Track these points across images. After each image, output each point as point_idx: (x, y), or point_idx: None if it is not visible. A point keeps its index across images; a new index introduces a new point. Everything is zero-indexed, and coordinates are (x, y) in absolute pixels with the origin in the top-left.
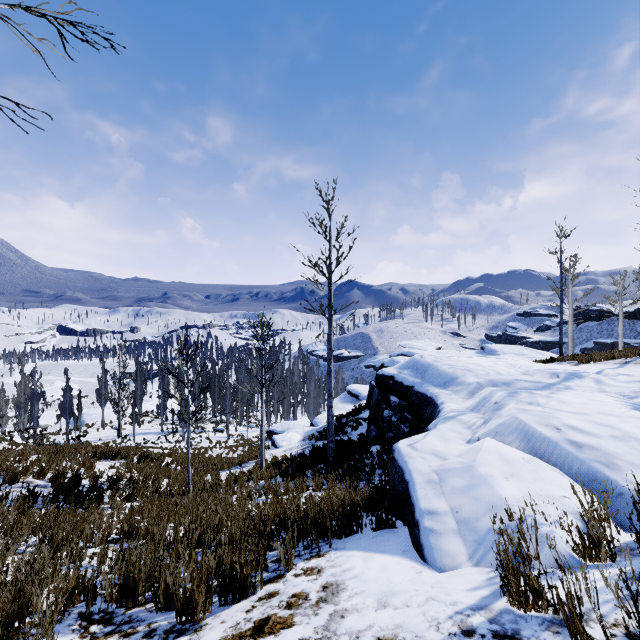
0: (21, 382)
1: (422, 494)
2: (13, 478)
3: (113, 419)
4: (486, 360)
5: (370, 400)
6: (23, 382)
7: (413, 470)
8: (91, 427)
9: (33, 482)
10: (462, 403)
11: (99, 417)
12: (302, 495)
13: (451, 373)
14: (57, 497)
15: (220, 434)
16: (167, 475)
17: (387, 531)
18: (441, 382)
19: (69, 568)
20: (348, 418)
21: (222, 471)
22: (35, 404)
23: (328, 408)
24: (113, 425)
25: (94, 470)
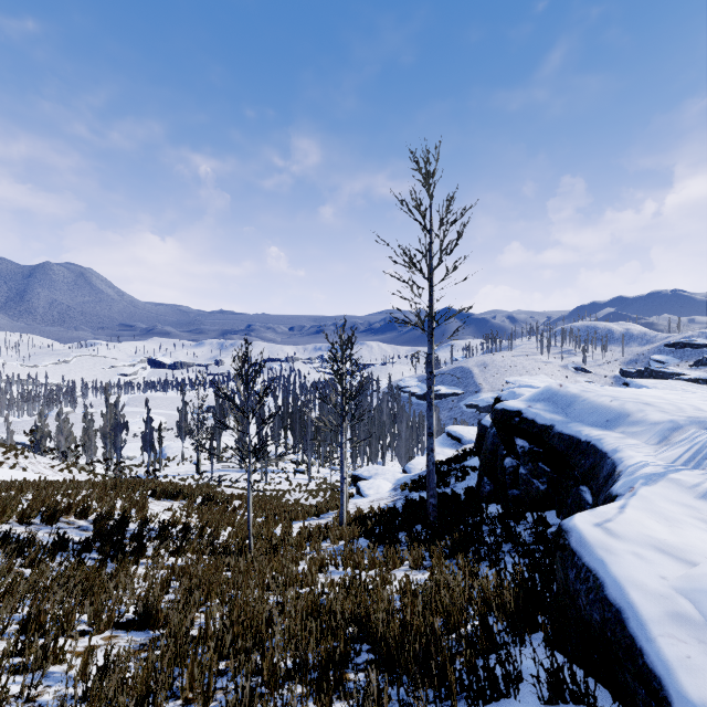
0: (107, 412)
1: (676, 654)
2: (51, 517)
3: (193, 454)
4: (662, 392)
5: (479, 444)
6: (109, 412)
7: (626, 583)
8: (172, 461)
9: (75, 523)
10: (652, 452)
11: (180, 451)
12: (394, 577)
13: (616, 407)
14: (91, 545)
15: (301, 476)
16: (231, 523)
17: None
18: (600, 420)
19: (23, 685)
20: (450, 465)
21: (296, 521)
22: (118, 435)
23: (428, 451)
24: (193, 460)
25: (148, 512)
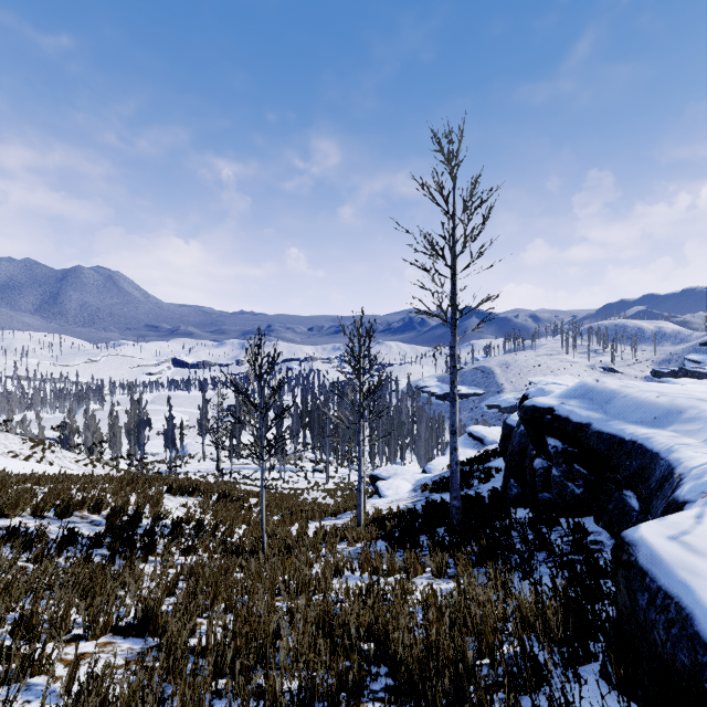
0: (131, 409)
1: None
2: (64, 511)
3: (214, 451)
4: None
5: (504, 444)
6: (133, 409)
7: None
8: (193, 458)
9: (89, 517)
10: None
11: (201, 448)
12: (416, 586)
13: (665, 403)
14: (101, 541)
15: (319, 475)
16: (246, 521)
17: None
18: (646, 418)
19: None
20: (472, 466)
21: (313, 521)
22: (142, 431)
23: (451, 450)
24: (213, 457)
25: (162, 508)
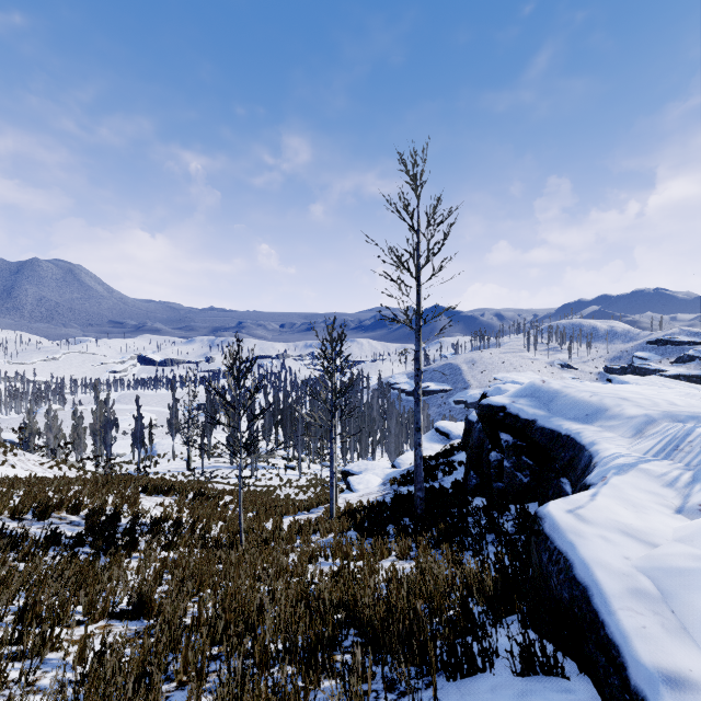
0: (97, 409)
1: (633, 624)
2: (43, 512)
3: (184, 450)
4: (640, 388)
5: (466, 439)
6: (99, 409)
7: (593, 563)
8: (162, 458)
9: (67, 518)
10: (627, 445)
11: (170, 448)
12: (382, 566)
13: (595, 402)
14: (83, 540)
15: (292, 472)
16: (222, 518)
17: (548, 683)
18: (580, 415)
19: (22, 670)
20: (438, 460)
21: (287, 516)
22: (108, 432)
23: (415, 446)
24: (183, 457)
25: (139, 507)
